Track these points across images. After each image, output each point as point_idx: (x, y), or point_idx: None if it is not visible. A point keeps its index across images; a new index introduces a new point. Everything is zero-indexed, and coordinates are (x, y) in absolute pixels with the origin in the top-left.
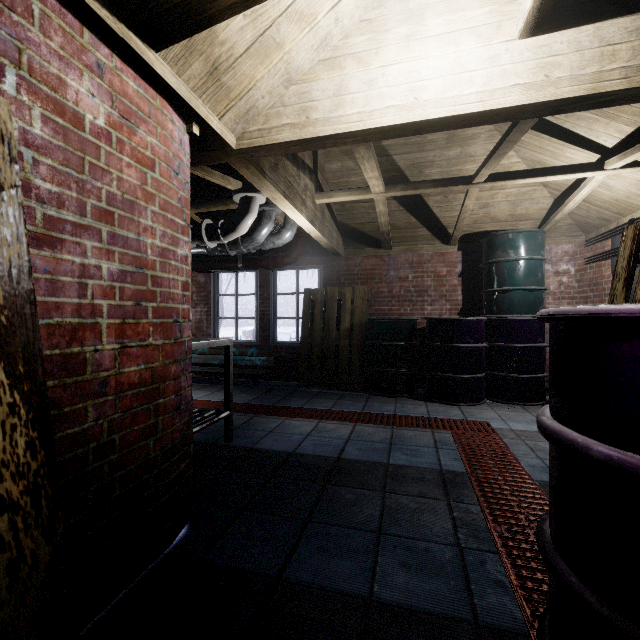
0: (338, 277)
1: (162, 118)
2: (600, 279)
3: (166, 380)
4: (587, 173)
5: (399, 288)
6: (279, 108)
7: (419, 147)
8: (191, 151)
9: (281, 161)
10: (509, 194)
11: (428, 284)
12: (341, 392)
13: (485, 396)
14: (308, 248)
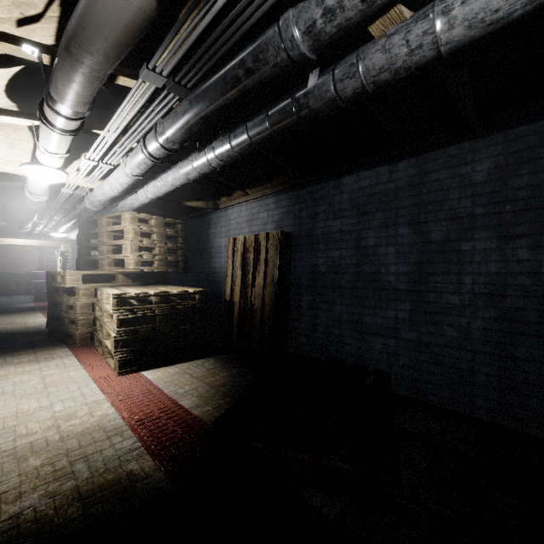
0: None
1: None
2: None
3: None
4: None
5: (13, 261)
6: None
7: None
8: None
9: None
10: None
11: (25, 261)
12: None
13: None
14: None
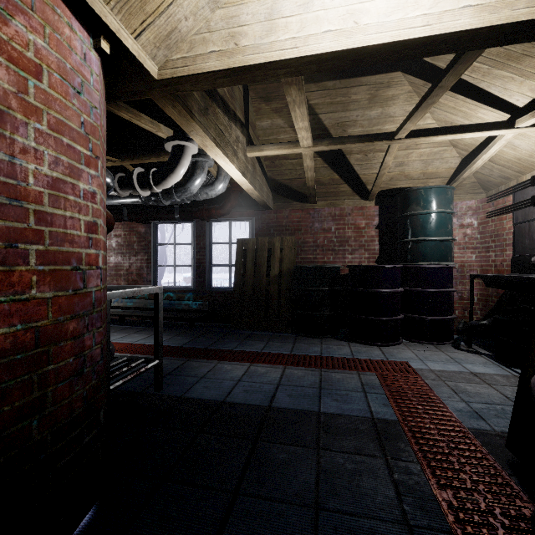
0: (268, 228)
1: (53, 17)
2: (501, 231)
3: (60, 341)
4: (499, 131)
5: (323, 238)
6: (205, 34)
7: (343, 106)
8: (107, 80)
9: (211, 107)
10: (422, 154)
11: (349, 235)
12: (271, 333)
13: (400, 336)
14: (240, 201)
